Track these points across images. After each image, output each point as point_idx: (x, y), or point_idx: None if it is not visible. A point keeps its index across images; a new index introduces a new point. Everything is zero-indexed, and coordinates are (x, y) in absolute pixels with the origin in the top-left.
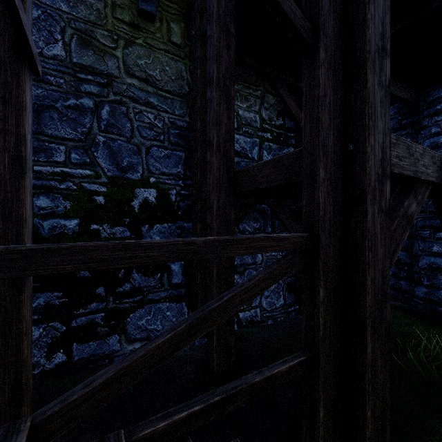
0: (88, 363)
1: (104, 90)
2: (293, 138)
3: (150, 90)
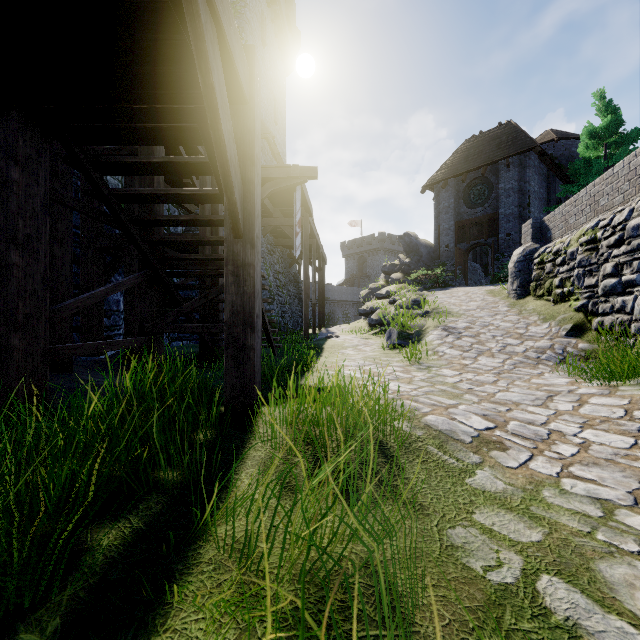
0: None
1: None
2: None
3: None
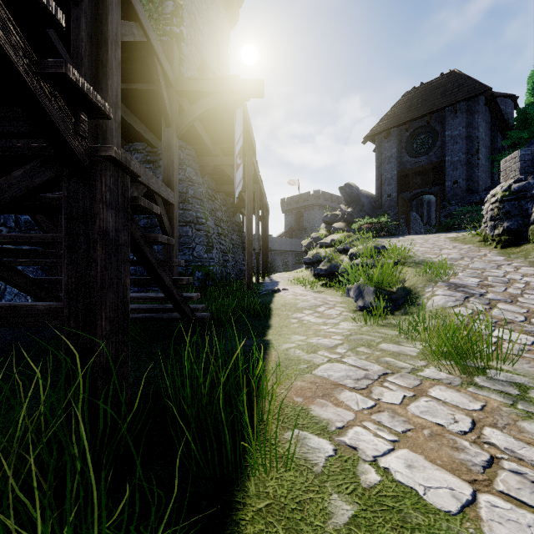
0: None
1: None
2: None
3: None
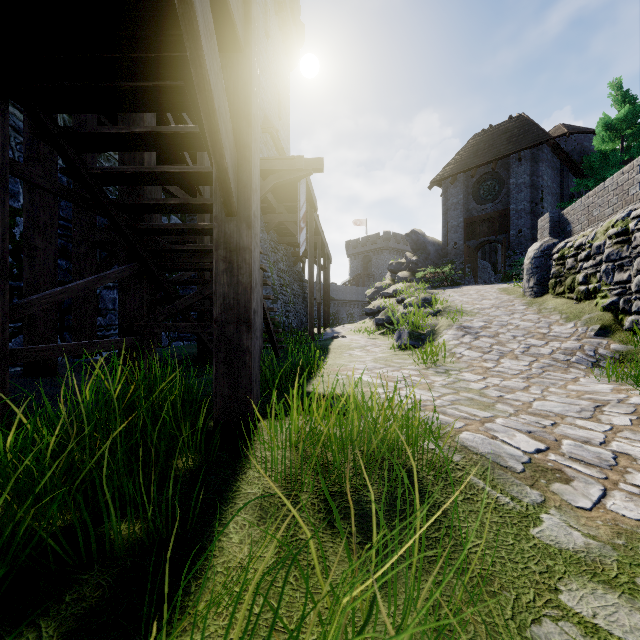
0: None
1: None
2: None
3: None
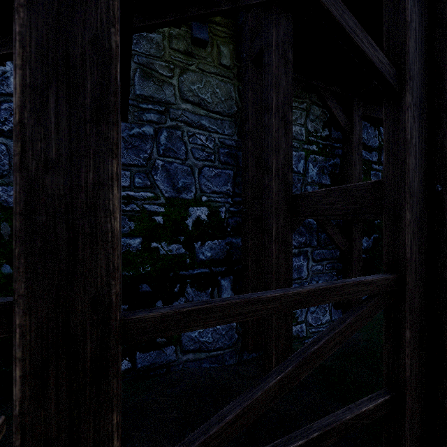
0: (149, 371)
1: (162, 117)
2: (340, 148)
3: (202, 113)
